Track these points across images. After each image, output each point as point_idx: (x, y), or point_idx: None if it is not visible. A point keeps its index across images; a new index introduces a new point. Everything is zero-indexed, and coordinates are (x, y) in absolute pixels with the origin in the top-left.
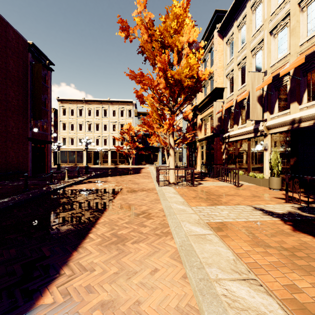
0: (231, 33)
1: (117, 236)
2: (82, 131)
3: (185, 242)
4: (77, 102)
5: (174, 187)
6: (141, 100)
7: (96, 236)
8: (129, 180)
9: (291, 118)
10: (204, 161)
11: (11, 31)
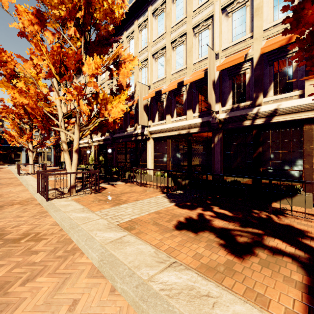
0: (80, 79)
1: None
2: None
3: (28, 183)
4: None
5: (32, 175)
6: (2, 115)
7: None
8: None
9: (97, 140)
10: None
11: None
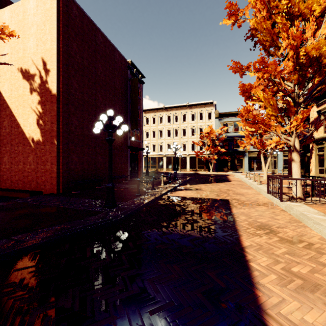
0: None
1: (296, 275)
2: (163, 137)
3: None
4: (158, 110)
5: (307, 204)
6: (246, 95)
7: (262, 268)
8: (227, 190)
9: None
10: (325, 169)
11: (117, 54)
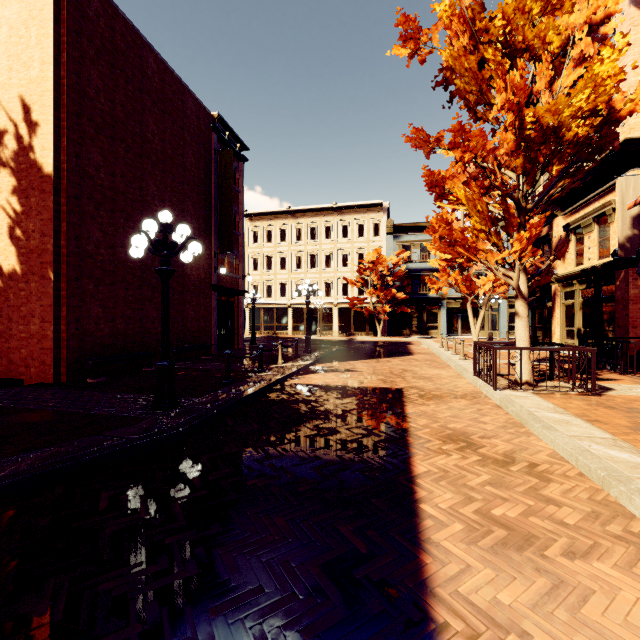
0: None
1: (497, 521)
2: (286, 270)
3: None
4: (277, 215)
5: (539, 394)
6: (437, 192)
7: (441, 513)
8: (403, 370)
9: None
10: (577, 330)
11: (190, 99)
